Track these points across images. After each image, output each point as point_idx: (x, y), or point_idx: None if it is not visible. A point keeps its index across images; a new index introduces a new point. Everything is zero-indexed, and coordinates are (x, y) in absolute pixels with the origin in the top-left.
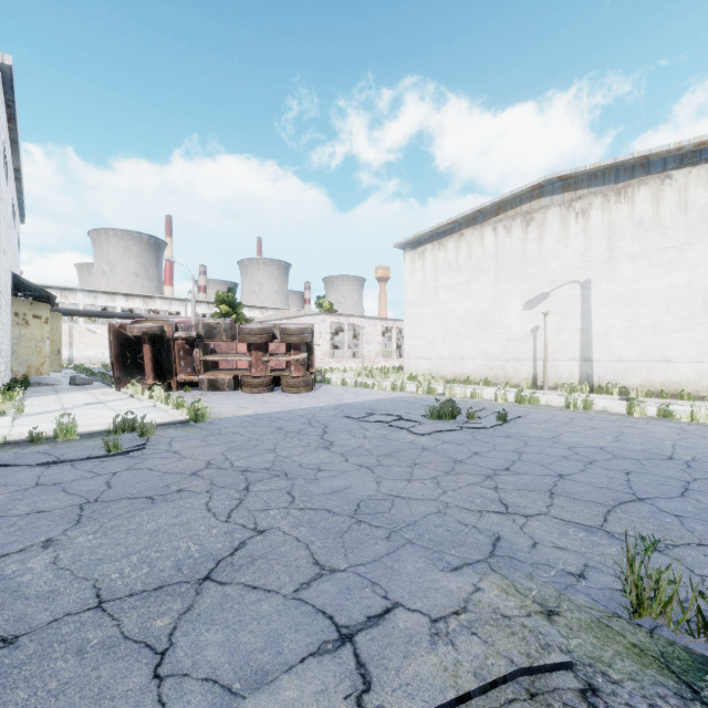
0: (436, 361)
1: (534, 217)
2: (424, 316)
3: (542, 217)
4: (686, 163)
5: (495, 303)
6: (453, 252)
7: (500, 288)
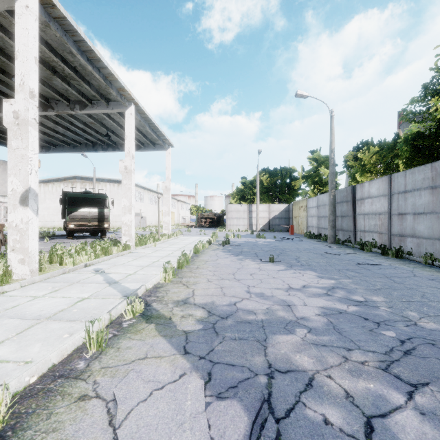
0: (45, 222)
1: (74, 184)
2: (40, 207)
3: (76, 184)
4: (103, 181)
5: None
6: (51, 188)
7: None
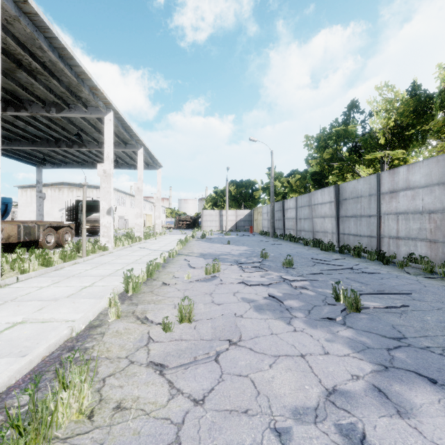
0: None
1: (62, 189)
2: (27, 211)
3: (63, 190)
4: (89, 187)
5: (51, 209)
6: None
7: (53, 205)
